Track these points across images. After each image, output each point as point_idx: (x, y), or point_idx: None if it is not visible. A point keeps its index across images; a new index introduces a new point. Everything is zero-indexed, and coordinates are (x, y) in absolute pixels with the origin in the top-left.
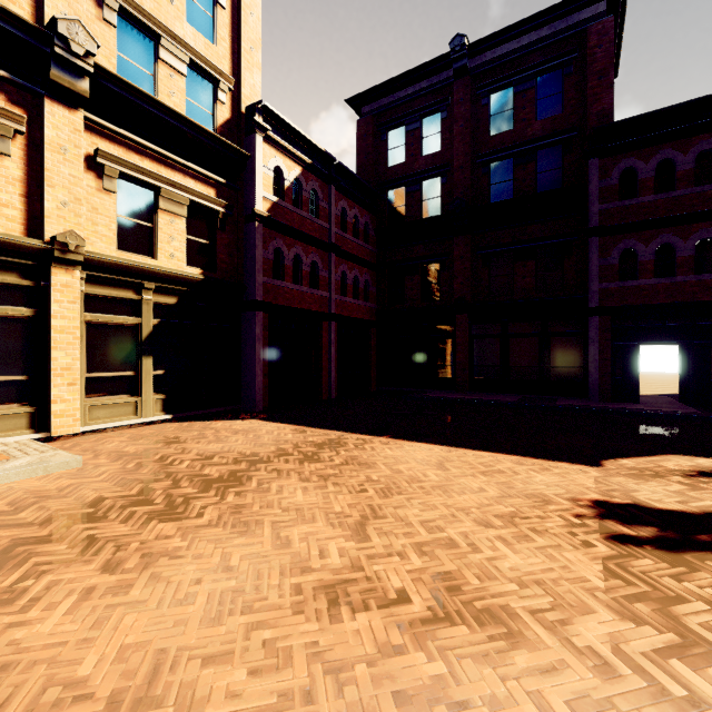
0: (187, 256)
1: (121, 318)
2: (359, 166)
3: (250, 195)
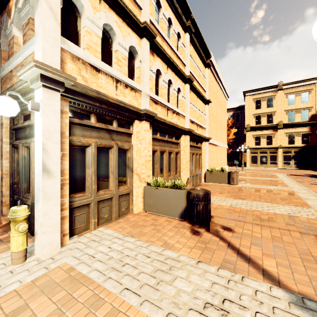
0: (301, 142)
1: (288, 154)
2: None
3: (316, 127)
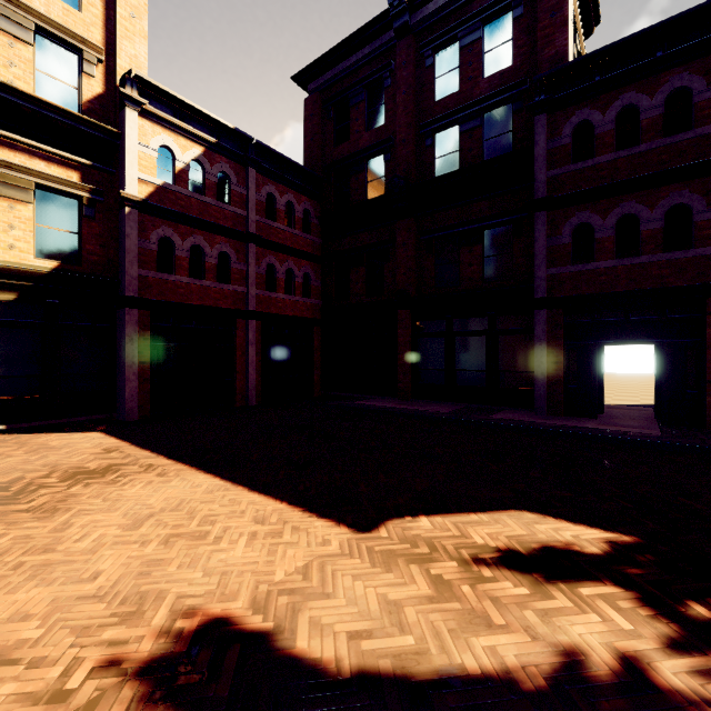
0: (38, 247)
1: None
2: (306, 149)
3: (123, 177)
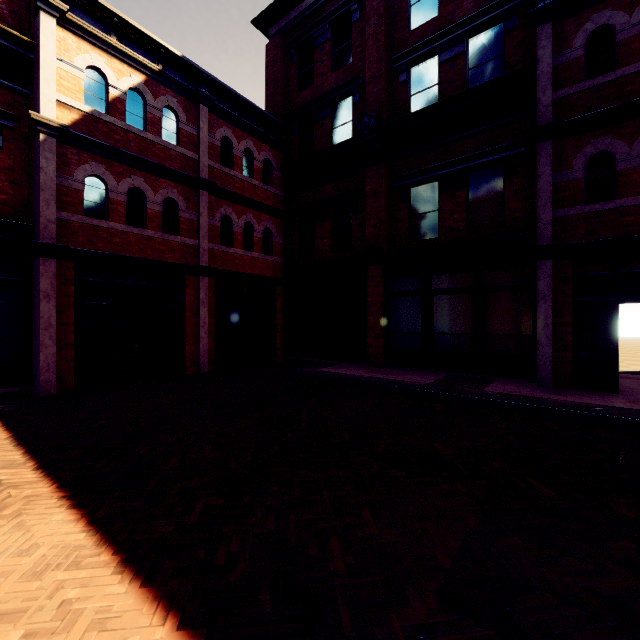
0: None
1: None
2: (268, 97)
3: (37, 98)
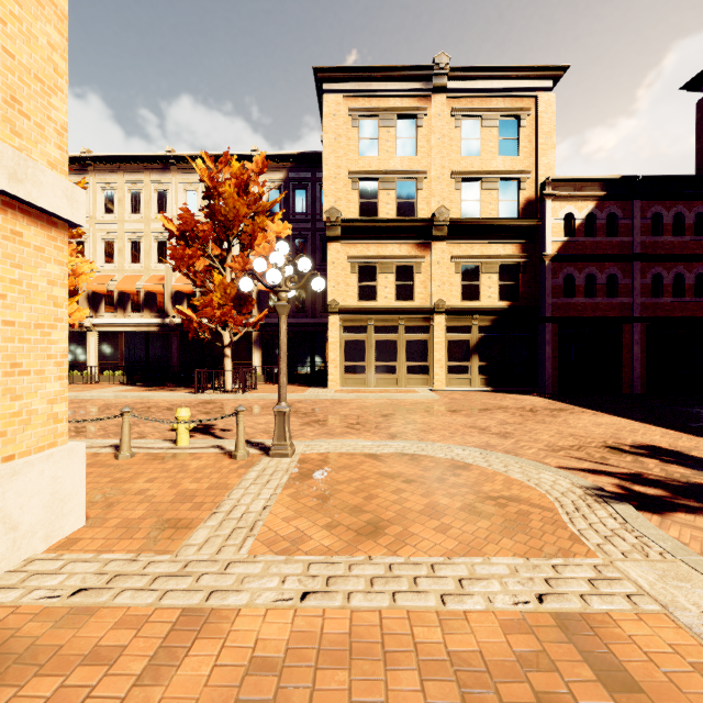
0: (499, 295)
1: (462, 336)
2: (699, 150)
3: (542, 244)
